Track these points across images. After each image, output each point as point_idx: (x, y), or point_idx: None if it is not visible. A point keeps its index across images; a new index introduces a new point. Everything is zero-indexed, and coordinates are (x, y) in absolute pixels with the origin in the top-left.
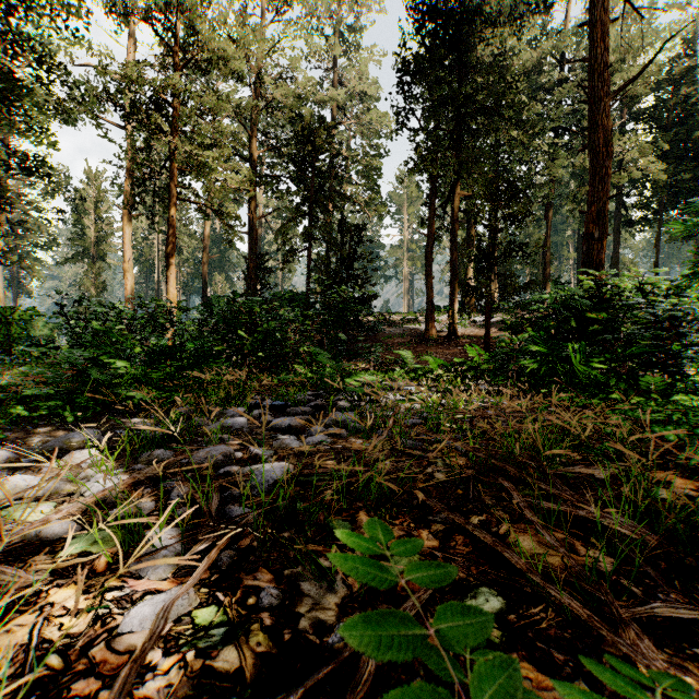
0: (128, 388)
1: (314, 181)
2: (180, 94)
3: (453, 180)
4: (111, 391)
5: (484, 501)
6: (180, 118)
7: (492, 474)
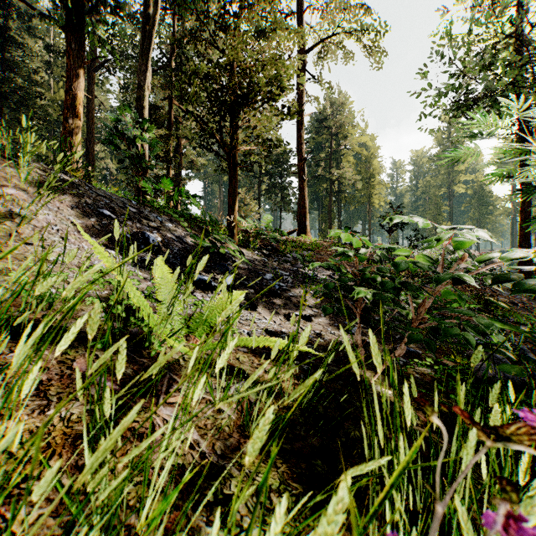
0: None
1: None
2: None
3: None
4: None
5: None
6: None
7: None
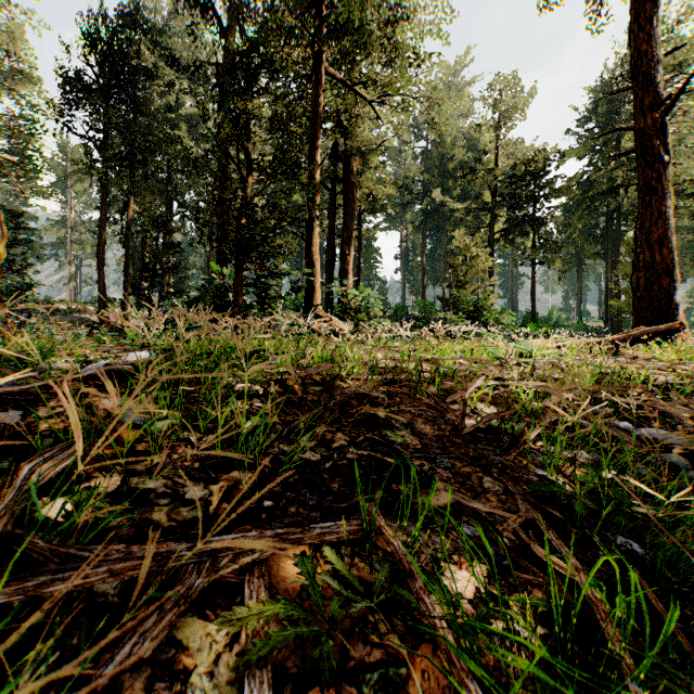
0: None
1: None
2: None
3: (126, 195)
4: None
5: None
6: None
7: None
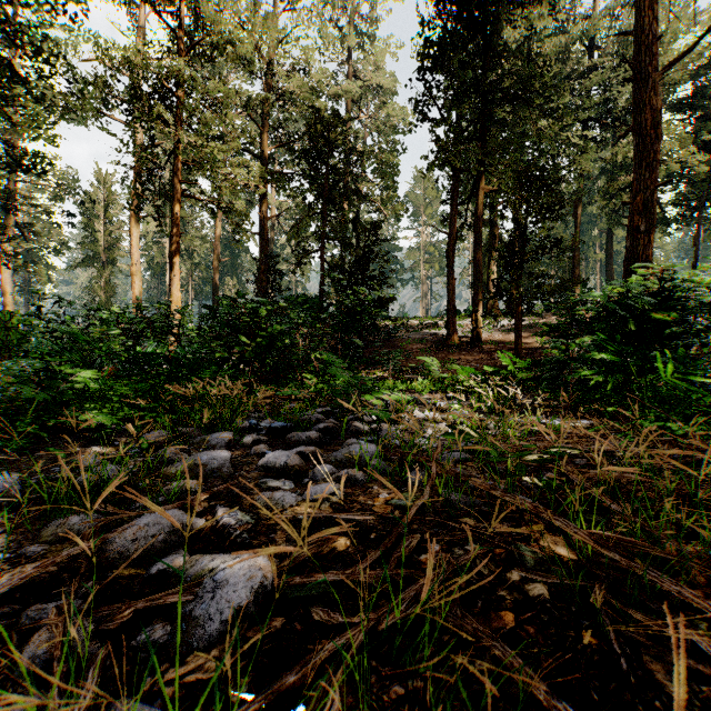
0: (97, 404)
1: (327, 178)
2: (184, 82)
3: (477, 174)
4: (60, 412)
5: (661, 686)
6: (184, 108)
7: (644, 600)
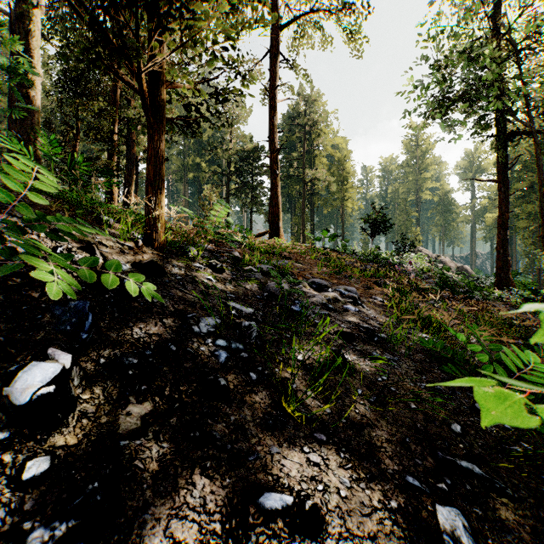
0: None
1: None
2: None
3: None
4: None
5: None
6: None
7: None
